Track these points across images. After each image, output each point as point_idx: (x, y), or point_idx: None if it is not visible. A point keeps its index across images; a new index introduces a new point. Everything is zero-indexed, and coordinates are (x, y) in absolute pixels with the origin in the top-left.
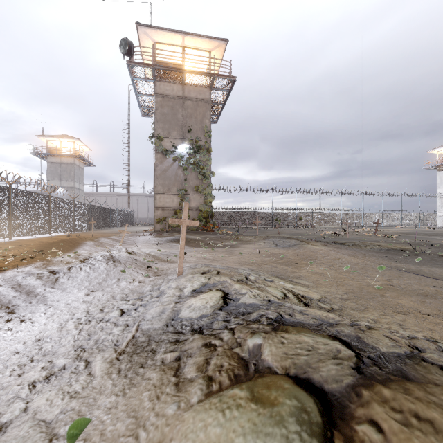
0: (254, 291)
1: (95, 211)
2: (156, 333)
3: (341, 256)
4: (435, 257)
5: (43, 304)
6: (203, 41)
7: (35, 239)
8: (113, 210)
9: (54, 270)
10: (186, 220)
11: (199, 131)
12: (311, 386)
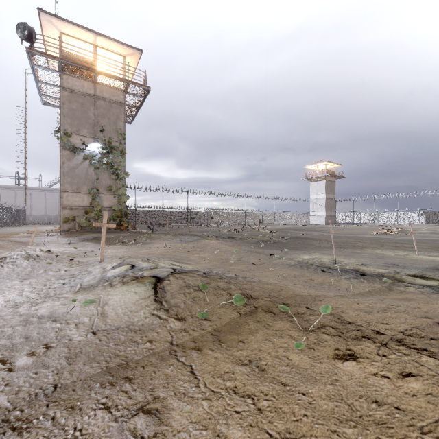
0: (150, 263)
1: None
2: (95, 283)
3: (223, 246)
4: (280, 245)
5: None
6: (117, 46)
7: None
8: None
9: None
10: (106, 223)
11: (112, 132)
12: (156, 277)
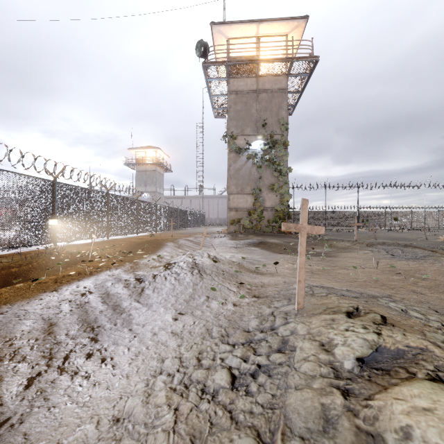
0: None
1: (173, 213)
2: None
3: None
4: None
5: (127, 330)
6: (280, 25)
7: (126, 239)
8: (188, 212)
9: (140, 277)
10: (306, 225)
11: (274, 125)
12: None
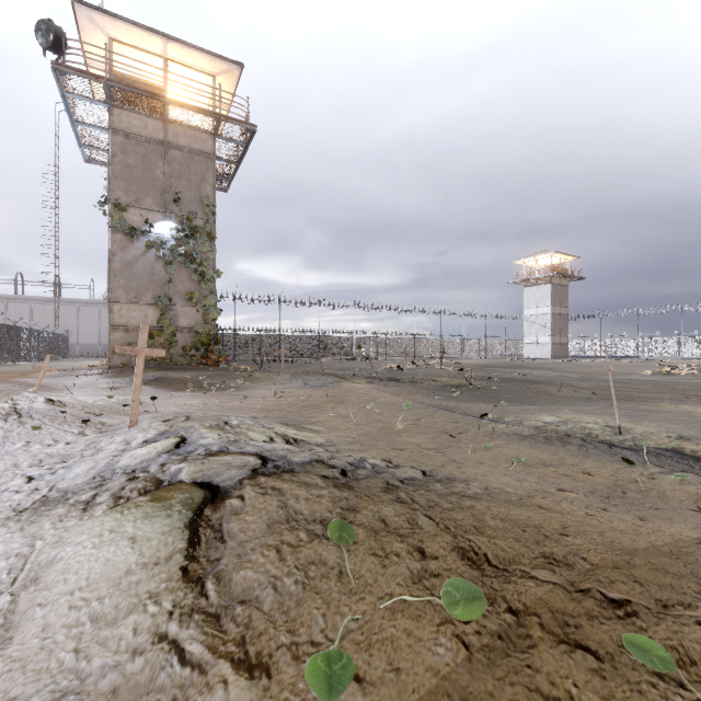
0: (226, 434)
1: None
2: (77, 487)
3: (382, 395)
4: (486, 393)
5: None
6: (202, 58)
7: None
8: (23, 329)
9: None
10: (145, 348)
11: (194, 203)
12: (210, 486)
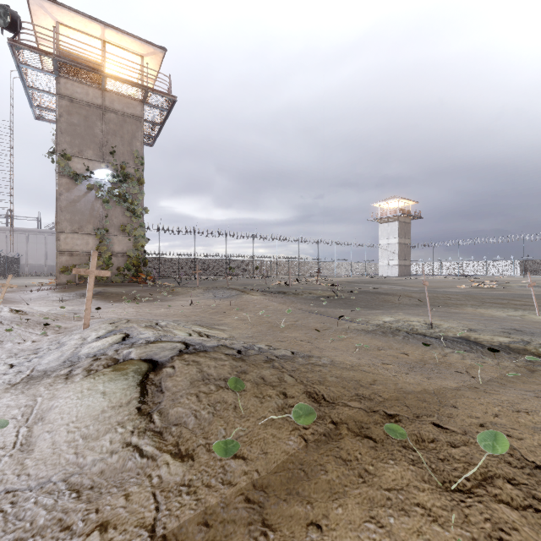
0: (157, 331)
1: None
2: (53, 368)
3: (272, 304)
4: (348, 302)
5: None
6: (133, 42)
7: None
8: None
9: None
10: (95, 270)
11: (126, 155)
12: (151, 361)
